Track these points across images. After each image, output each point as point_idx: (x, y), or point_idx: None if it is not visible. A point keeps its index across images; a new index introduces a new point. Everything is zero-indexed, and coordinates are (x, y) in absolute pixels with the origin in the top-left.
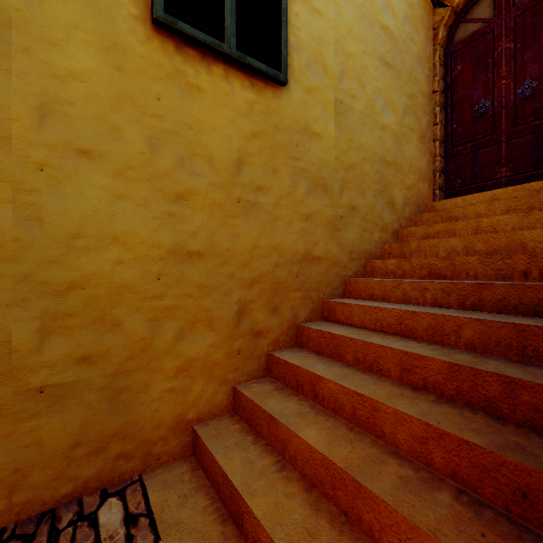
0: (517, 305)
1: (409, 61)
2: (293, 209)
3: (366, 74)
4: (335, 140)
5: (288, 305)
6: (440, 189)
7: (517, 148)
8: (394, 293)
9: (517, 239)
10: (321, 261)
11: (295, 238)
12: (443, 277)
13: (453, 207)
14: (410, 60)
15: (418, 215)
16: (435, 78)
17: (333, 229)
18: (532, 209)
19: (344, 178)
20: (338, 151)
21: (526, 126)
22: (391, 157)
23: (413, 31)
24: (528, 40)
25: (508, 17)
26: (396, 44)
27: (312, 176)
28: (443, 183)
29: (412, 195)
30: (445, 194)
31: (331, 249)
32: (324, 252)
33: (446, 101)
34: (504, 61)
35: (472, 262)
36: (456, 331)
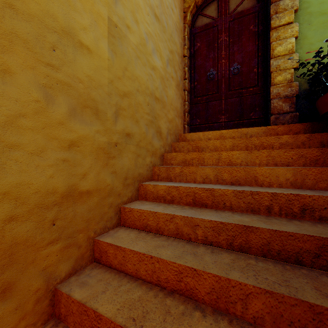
0: (281, 251)
1: (170, 24)
2: (45, 134)
3: (139, 12)
4: (109, 62)
5: (35, 270)
6: (188, 124)
7: (230, 105)
8: (168, 227)
9: (251, 173)
10: (91, 195)
11: (50, 173)
12: (205, 205)
13: (197, 138)
14: (171, 24)
15: (177, 142)
16: (185, 46)
17: (107, 157)
18: (247, 147)
19: (118, 104)
20: (112, 74)
21: (235, 92)
22: (159, 94)
23: (173, 4)
24: (236, 38)
25: (226, 20)
26: (162, 5)
27: (79, 95)
28: (189, 120)
29: (172, 127)
30: (190, 128)
31: (104, 179)
32: (95, 183)
33: (191, 65)
34: (223, 48)
35: (228, 194)
36: (242, 300)
